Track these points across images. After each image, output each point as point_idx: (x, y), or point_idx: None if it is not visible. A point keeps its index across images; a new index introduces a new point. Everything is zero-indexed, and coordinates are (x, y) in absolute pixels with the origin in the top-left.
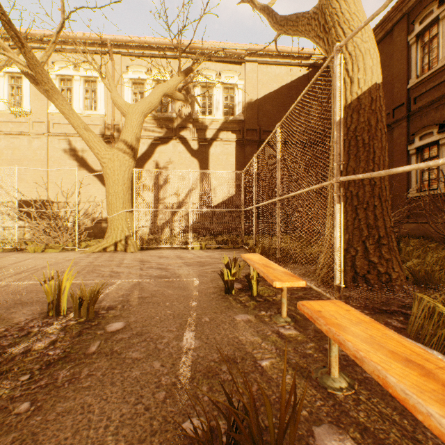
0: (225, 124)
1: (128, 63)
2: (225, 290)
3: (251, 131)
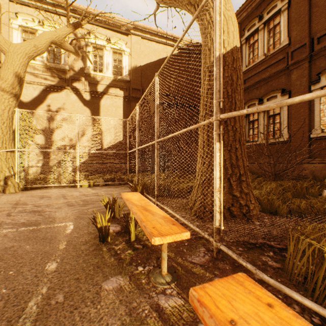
0: (114, 81)
1: (17, 10)
2: (100, 238)
3: (136, 90)
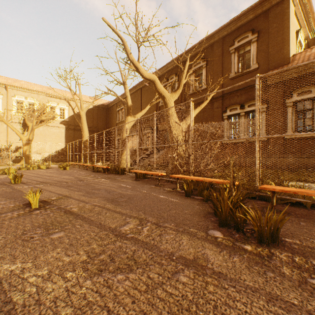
0: (61, 121)
1: (15, 93)
2: None
3: (71, 125)
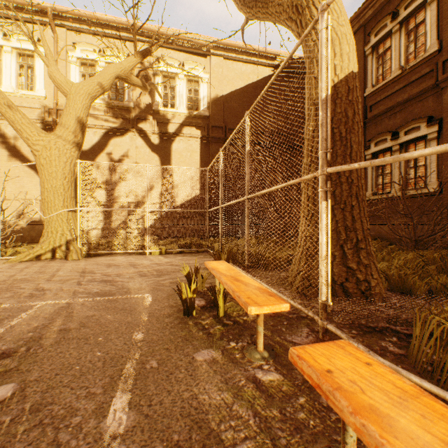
0: (189, 118)
1: (75, 40)
2: (184, 311)
3: (216, 128)
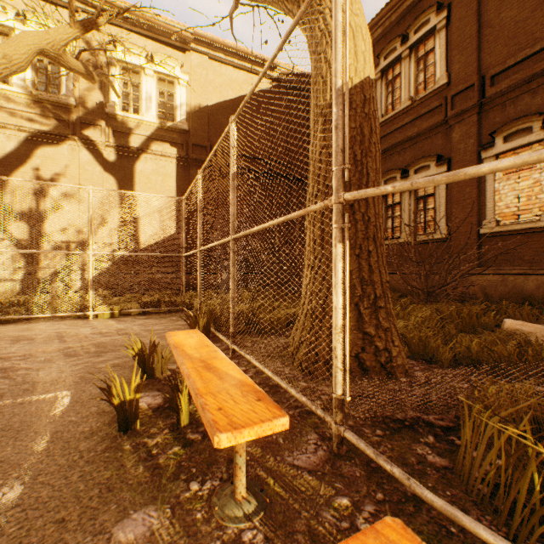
0: (161, 131)
1: None
2: (119, 423)
3: (199, 148)
